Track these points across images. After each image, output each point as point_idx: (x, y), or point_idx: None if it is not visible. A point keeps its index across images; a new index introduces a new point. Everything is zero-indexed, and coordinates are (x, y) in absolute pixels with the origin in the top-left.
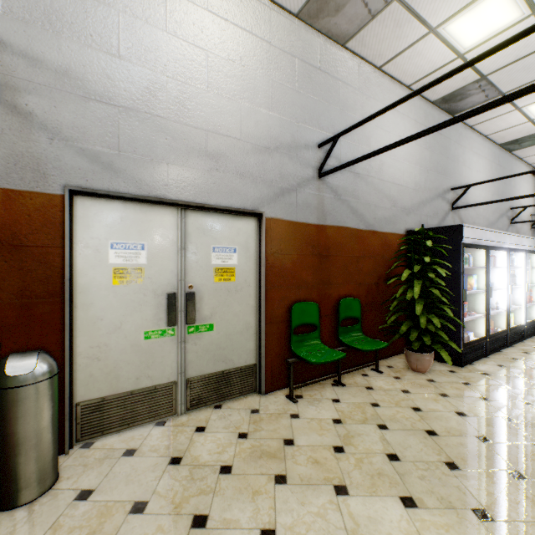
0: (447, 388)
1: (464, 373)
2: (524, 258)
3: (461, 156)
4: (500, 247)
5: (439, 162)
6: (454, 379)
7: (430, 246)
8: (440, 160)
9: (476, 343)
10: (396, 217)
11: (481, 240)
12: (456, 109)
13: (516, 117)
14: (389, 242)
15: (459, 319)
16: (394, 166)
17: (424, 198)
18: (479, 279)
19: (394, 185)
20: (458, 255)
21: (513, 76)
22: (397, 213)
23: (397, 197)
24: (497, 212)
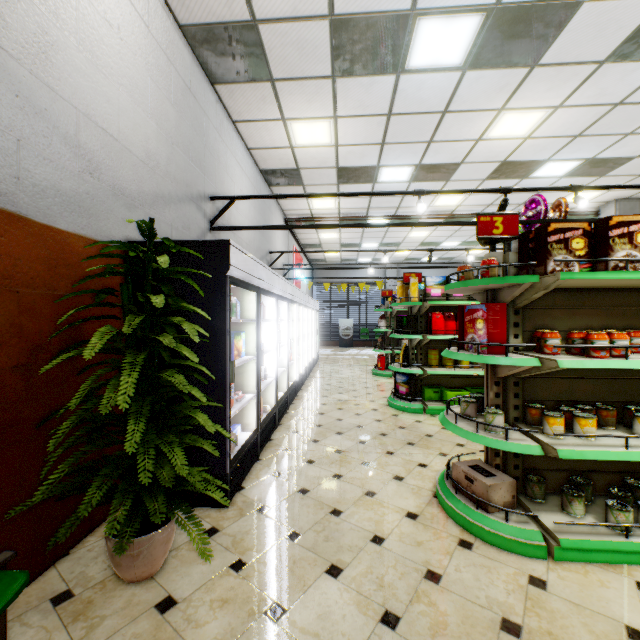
0: (204, 617)
1: (233, 525)
2: (288, 309)
3: (223, 156)
4: (271, 292)
5: (193, 143)
6: (217, 560)
7: (169, 270)
8: (195, 140)
9: (248, 446)
10: (99, 204)
11: (254, 276)
12: (218, 73)
13: (280, 133)
14: (78, 257)
15: (224, 418)
16: (94, 81)
17: (166, 191)
18: (249, 339)
19: (92, 125)
20: (223, 297)
21: (287, 52)
22: (102, 195)
23: (102, 158)
24: (260, 253)
